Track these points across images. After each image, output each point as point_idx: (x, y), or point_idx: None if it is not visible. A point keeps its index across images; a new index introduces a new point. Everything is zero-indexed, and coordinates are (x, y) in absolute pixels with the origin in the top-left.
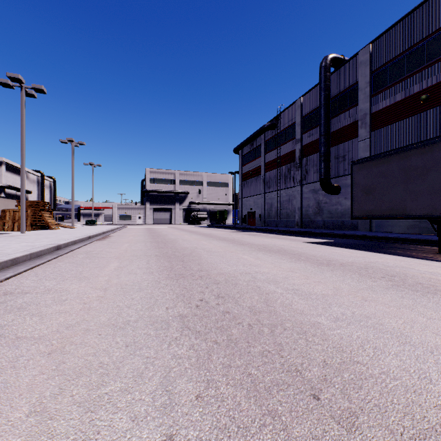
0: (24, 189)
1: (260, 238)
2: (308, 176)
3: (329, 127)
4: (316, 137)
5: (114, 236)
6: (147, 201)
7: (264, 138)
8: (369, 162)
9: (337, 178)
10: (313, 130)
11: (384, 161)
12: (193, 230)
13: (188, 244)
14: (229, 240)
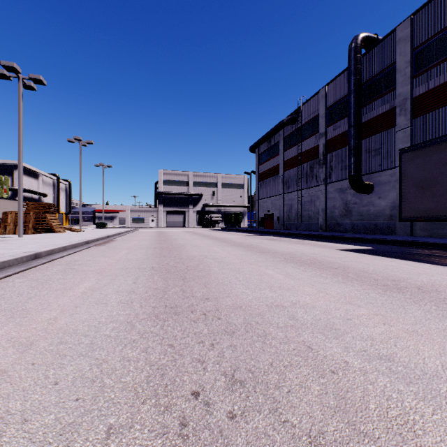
0: (21, 188)
1: (282, 244)
2: (333, 173)
3: (360, 117)
4: (343, 129)
5: (118, 240)
6: (160, 203)
7: (283, 134)
8: (427, 148)
9: (369, 175)
10: (340, 122)
11: None
12: (206, 234)
13: (197, 251)
14: (245, 246)
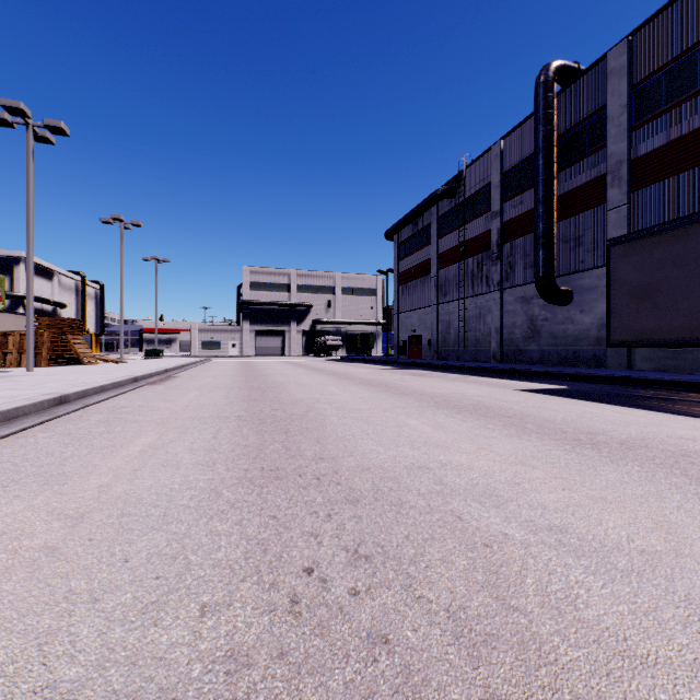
0: (31, 296)
1: (433, 382)
2: (513, 273)
3: (553, 188)
4: (528, 207)
5: (182, 376)
6: (246, 319)
7: (436, 213)
8: (646, 239)
9: (566, 277)
10: (523, 195)
11: (679, 236)
12: (318, 366)
13: (304, 392)
14: (378, 384)
